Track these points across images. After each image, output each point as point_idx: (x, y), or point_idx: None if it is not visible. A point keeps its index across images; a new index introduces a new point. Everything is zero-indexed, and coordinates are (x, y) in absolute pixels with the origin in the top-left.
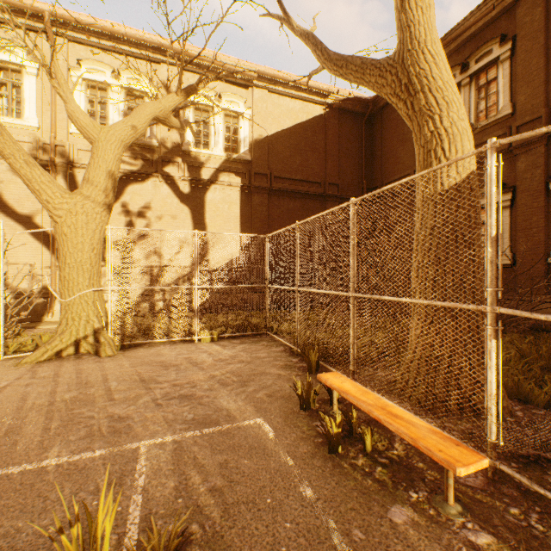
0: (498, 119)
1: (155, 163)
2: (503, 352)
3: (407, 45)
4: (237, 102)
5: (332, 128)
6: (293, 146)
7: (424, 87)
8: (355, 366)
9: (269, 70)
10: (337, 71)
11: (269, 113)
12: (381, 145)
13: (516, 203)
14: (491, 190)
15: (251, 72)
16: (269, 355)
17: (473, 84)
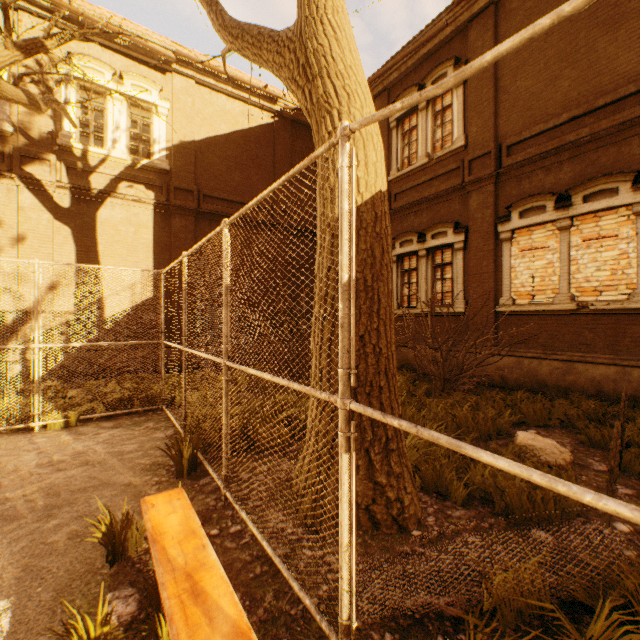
0: (452, 150)
1: (8, 157)
2: (435, 424)
3: (305, 9)
4: (148, 89)
5: (283, 143)
6: (231, 159)
7: (323, 70)
8: (228, 468)
9: (199, 55)
10: (233, 44)
11: (198, 111)
12: None
13: (469, 245)
14: (342, 207)
15: (169, 52)
16: (140, 446)
17: (430, 109)
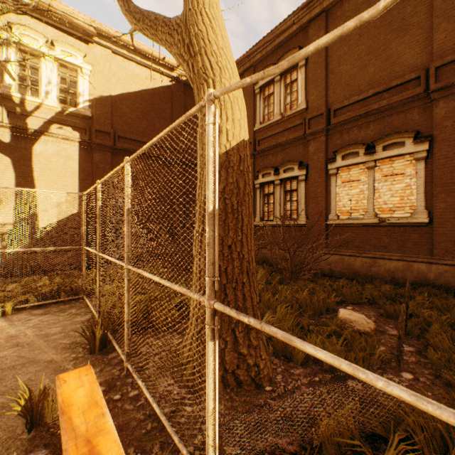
0: (297, 111)
1: None
2: (284, 305)
3: (189, 3)
4: (74, 55)
5: (179, 100)
6: (139, 110)
7: (202, 49)
8: (129, 346)
9: (115, 31)
10: (136, 25)
11: (114, 73)
12: None
13: (308, 177)
14: (208, 154)
15: (91, 28)
16: (63, 329)
17: (283, 82)
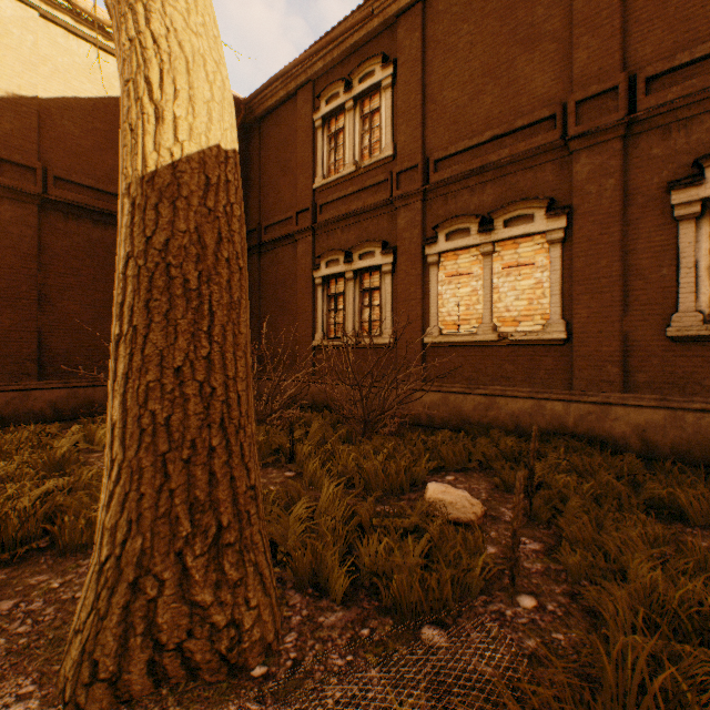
0: (381, 160)
1: None
2: (333, 483)
3: None
4: None
5: None
6: (101, 133)
7: None
8: None
9: None
10: None
11: (45, 56)
12: (261, 171)
13: (397, 268)
14: None
15: None
16: None
17: (359, 111)
